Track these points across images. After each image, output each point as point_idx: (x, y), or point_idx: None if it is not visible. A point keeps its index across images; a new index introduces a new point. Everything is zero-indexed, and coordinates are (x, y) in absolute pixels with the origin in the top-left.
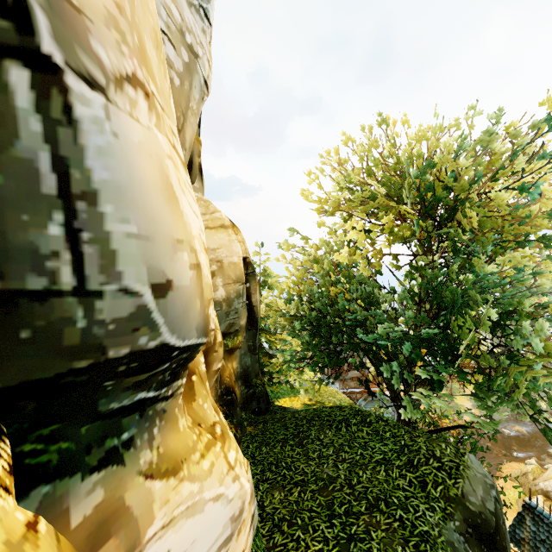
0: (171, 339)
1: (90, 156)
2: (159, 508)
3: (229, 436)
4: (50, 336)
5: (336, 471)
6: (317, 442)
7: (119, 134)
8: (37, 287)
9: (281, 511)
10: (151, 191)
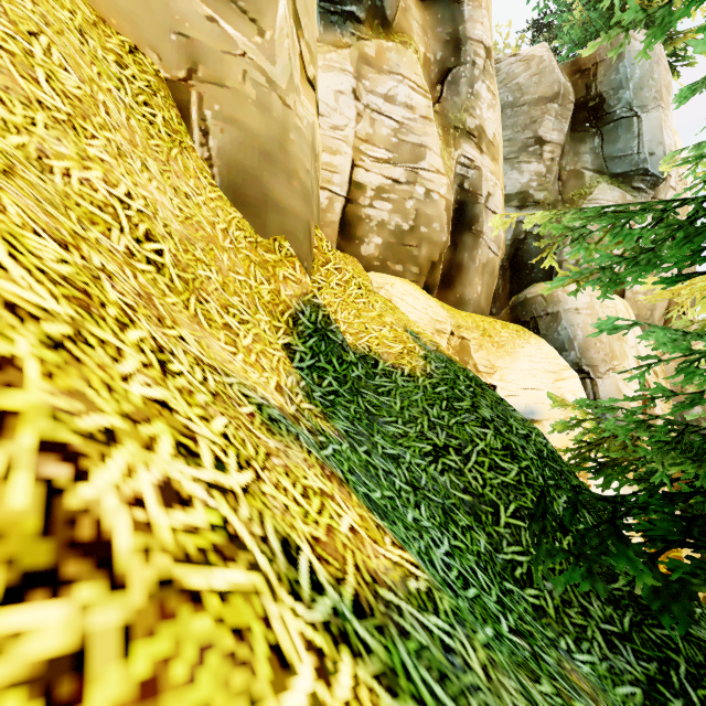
0: None
1: (599, 392)
2: None
3: None
4: None
5: None
6: None
7: (605, 385)
8: None
9: None
10: (613, 394)
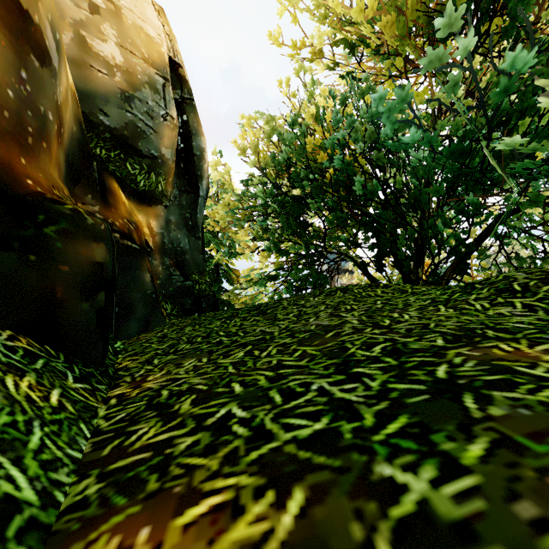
0: None
1: None
2: None
3: None
4: None
5: (338, 320)
6: (293, 307)
7: None
8: None
9: (188, 381)
10: None
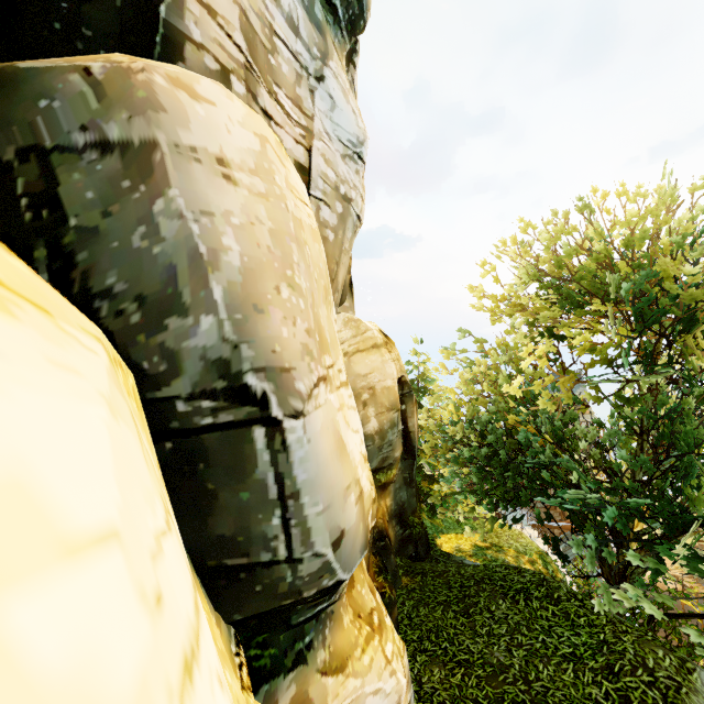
0: (343, 576)
1: (296, 467)
2: (331, 700)
3: (386, 626)
4: (271, 588)
5: (509, 658)
6: (487, 614)
7: (311, 437)
8: (266, 559)
9: (441, 694)
10: (329, 462)
